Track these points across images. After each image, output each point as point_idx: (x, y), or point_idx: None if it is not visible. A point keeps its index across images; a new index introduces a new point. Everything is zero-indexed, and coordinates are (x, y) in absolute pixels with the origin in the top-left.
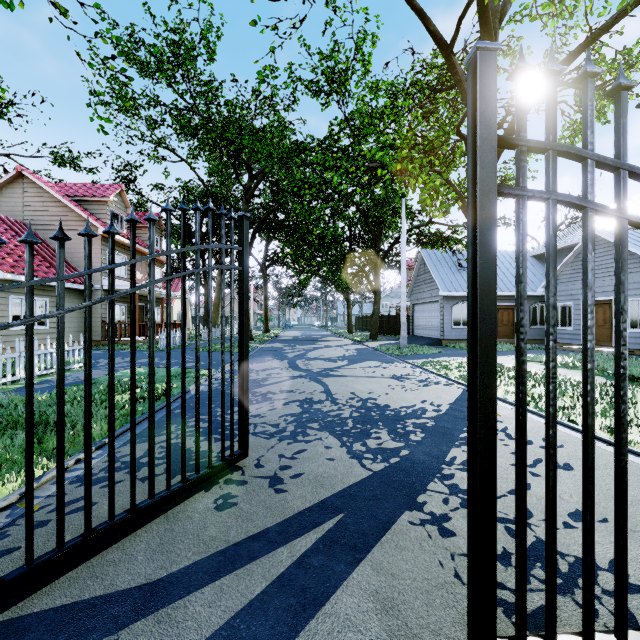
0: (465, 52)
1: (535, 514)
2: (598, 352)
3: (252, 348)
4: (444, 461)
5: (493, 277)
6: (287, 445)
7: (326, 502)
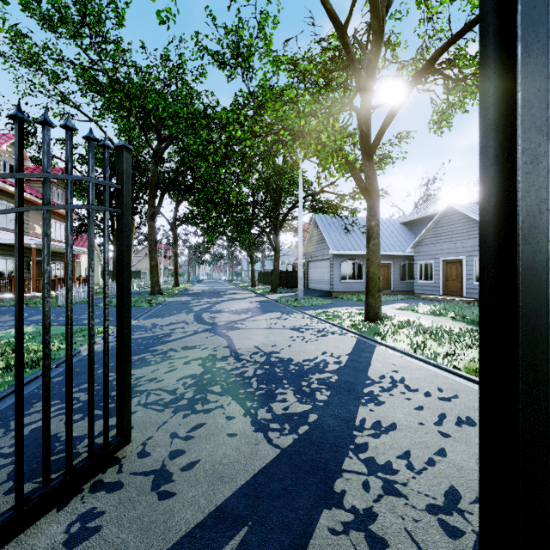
0: (355, 38)
1: (463, 493)
2: (453, 301)
3: (160, 302)
4: (354, 425)
5: (544, 192)
6: (183, 418)
7: (225, 508)
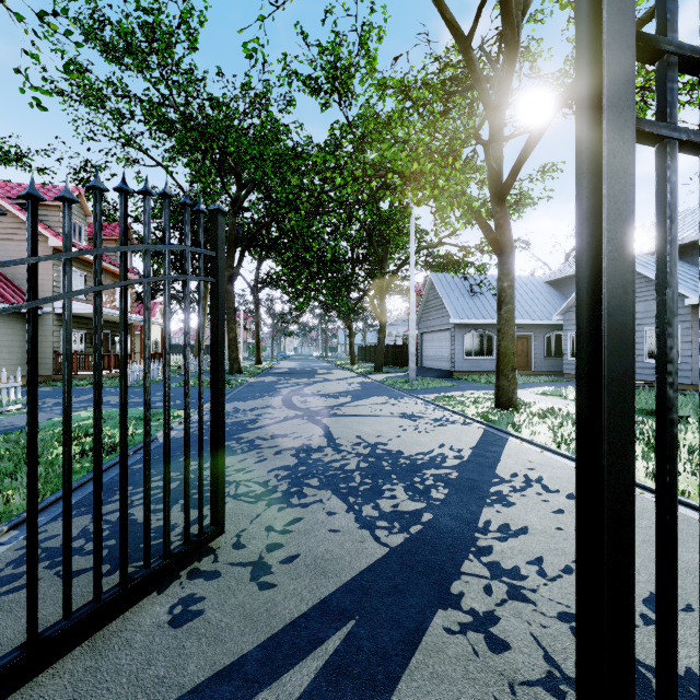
0: (482, 50)
1: None
2: None
3: (240, 383)
4: (477, 527)
5: (629, 276)
6: (278, 512)
7: (330, 602)
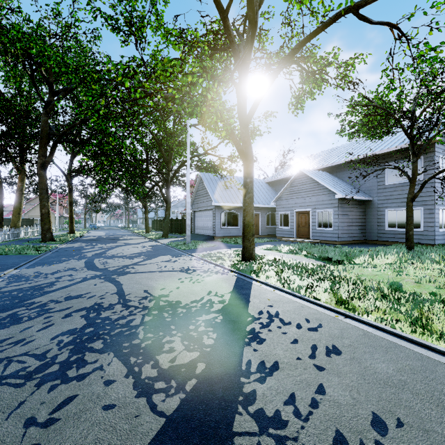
0: (234, 26)
1: (348, 438)
2: (303, 242)
3: (50, 249)
4: (241, 371)
5: None
6: (47, 393)
7: None
